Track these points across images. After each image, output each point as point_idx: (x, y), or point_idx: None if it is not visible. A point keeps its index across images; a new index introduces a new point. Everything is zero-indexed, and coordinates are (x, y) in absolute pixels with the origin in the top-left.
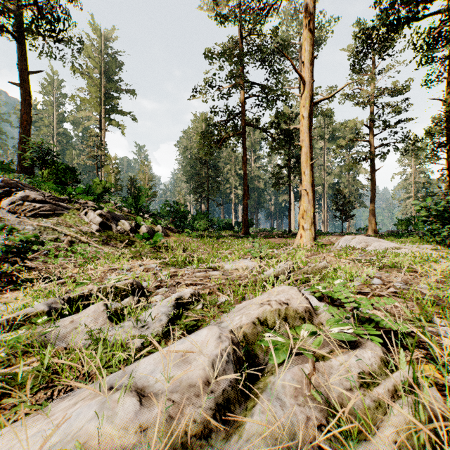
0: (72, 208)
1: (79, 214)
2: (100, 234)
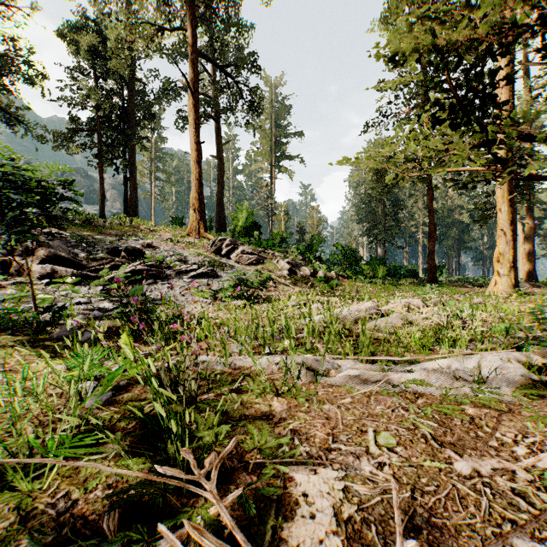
0: (268, 258)
1: (273, 262)
2: (290, 277)
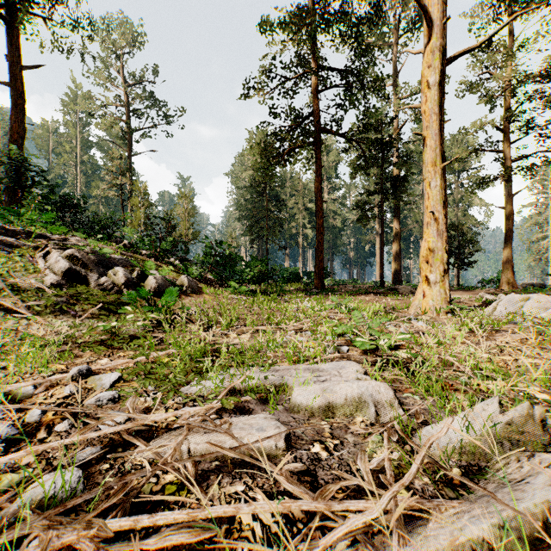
0: (27, 246)
1: (33, 255)
2: (54, 292)
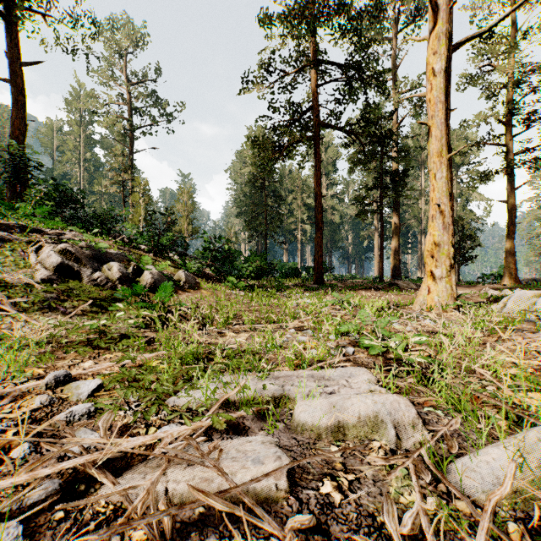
0: (19, 240)
1: (25, 249)
2: (44, 288)
